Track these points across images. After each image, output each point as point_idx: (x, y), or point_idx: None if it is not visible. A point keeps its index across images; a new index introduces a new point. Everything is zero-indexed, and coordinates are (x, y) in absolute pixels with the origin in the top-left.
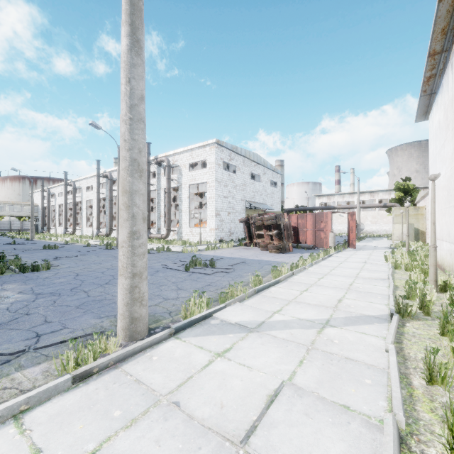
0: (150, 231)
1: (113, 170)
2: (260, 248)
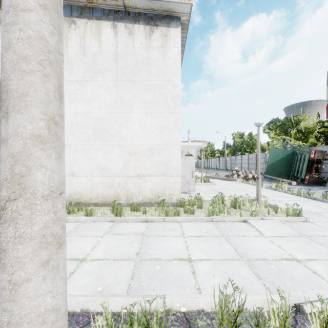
0: None
1: None
2: None
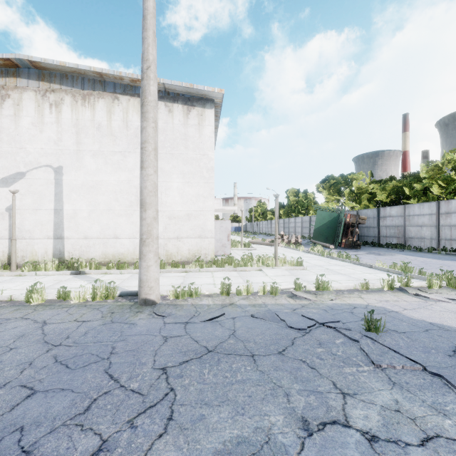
0: None
1: None
2: None
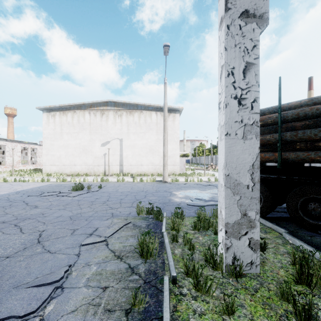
0: None
1: None
2: None
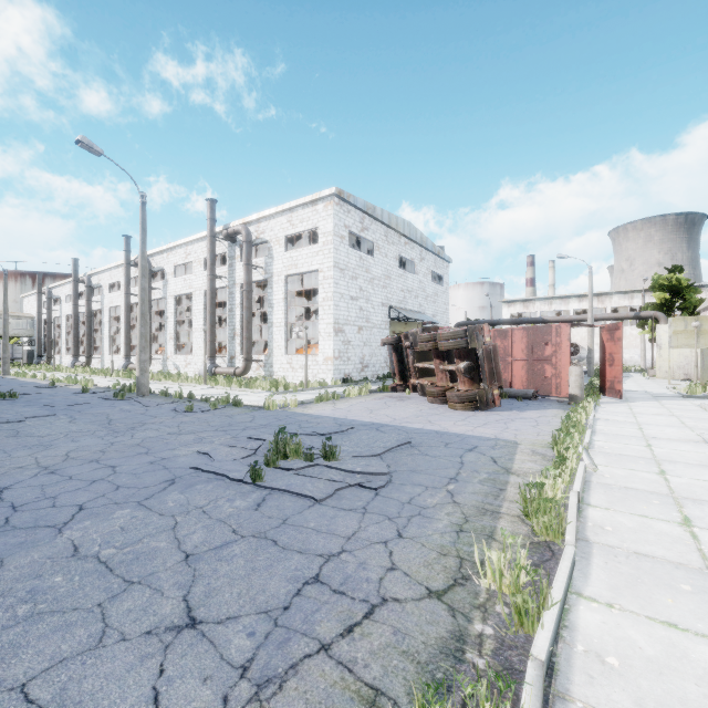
0: (215, 362)
1: (153, 254)
2: (428, 398)
